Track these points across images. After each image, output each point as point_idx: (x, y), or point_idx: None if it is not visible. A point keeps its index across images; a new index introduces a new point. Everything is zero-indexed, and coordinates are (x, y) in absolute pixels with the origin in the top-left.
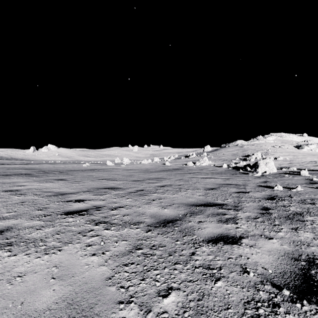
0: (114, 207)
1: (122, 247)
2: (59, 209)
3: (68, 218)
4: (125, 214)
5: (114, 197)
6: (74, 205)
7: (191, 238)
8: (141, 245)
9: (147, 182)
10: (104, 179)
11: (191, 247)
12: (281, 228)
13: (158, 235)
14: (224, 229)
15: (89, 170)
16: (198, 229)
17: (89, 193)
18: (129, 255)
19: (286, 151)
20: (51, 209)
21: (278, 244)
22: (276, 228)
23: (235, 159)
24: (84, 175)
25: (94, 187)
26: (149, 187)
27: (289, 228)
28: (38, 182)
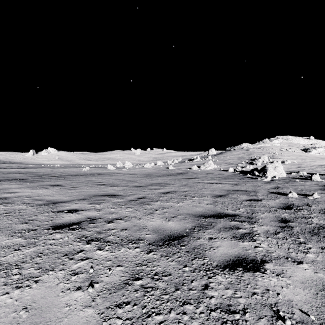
0: (111, 219)
1: (117, 276)
2: (47, 222)
3: (55, 234)
4: (123, 228)
5: (112, 206)
6: (65, 217)
7: (201, 262)
8: (141, 272)
9: (150, 188)
10: (103, 184)
11: (203, 276)
12: (309, 248)
13: (161, 257)
14: (241, 249)
15: (88, 175)
16: (210, 249)
17: (84, 201)
18: (125, 288)
19: (294, 154)
20: (38, 222)
21: (312, 271)
22: (302, 247)
23: (241, 163)
24: (83, 180)
25: (91, 194)
26: (152, 194)
27: (318, 248)
28: (31, 188)
